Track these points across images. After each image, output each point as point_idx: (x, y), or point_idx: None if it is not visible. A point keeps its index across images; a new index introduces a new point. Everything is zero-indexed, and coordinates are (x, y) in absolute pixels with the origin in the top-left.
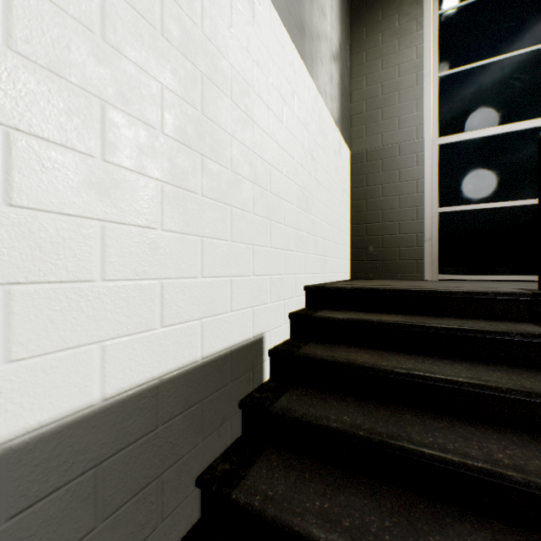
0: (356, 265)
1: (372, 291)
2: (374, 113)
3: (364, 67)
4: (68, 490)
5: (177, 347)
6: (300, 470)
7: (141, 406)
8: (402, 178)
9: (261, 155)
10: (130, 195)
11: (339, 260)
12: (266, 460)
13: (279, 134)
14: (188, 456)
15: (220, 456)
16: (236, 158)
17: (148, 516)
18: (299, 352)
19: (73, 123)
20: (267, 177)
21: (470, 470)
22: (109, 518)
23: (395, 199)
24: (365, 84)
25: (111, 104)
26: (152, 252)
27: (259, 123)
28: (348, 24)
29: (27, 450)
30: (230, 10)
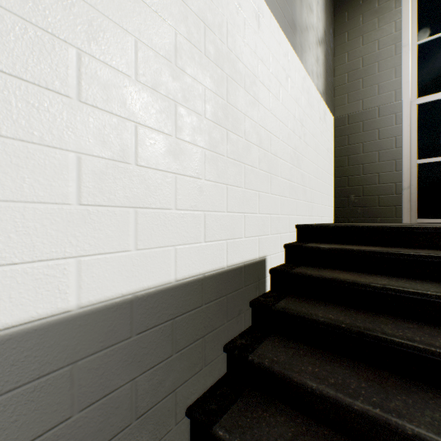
0: (338, 211)
1: (352, 228)
2: (355, 83)
3: (346, 45)
4: (160, 328)
5: (212, 256)
6: (296, 349)
7: (194, 289)
8: (381, 136)
9: (264, 127)
10: (188, 158)
11: (324, 207)
12: (270, 341)
13: (276, 110)
14: (219, 329)
15: (237, 335)
16: (247, 130)
17: (197, 360)
18: (293, 271)
19: (162, 117)
20: (268, 142)
21: (433, 354)
22: (178, 353)
23: (374, 154)
24: (347, 60)
25: (179, 103)
26: (199, 193)
27: (263, 103)
28: (332, 11)
29: (143, 299)
30: (244, 27)
